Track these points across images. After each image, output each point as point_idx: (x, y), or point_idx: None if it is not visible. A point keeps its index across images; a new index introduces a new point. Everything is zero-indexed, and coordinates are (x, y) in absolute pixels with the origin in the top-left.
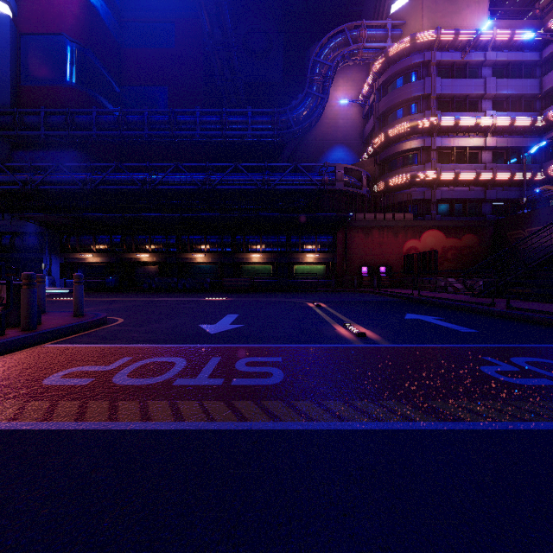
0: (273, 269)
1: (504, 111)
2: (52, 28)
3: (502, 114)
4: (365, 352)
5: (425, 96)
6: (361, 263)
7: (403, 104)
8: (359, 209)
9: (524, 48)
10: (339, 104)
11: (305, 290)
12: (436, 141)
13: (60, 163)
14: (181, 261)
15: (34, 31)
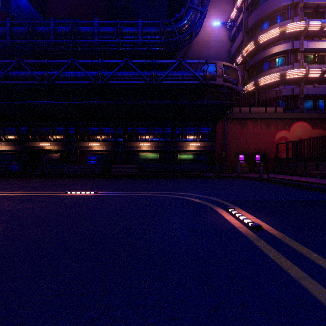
0: (160, 156)
1: None
2: None
3: None
4: None
5: (293, 5)
6: (237, 151)
7: (272, 15)
8: None
9: None
10: (211, 29)
11: (190, 176)
12: (304, 43)
13: None
14: (79, 149)
15: None
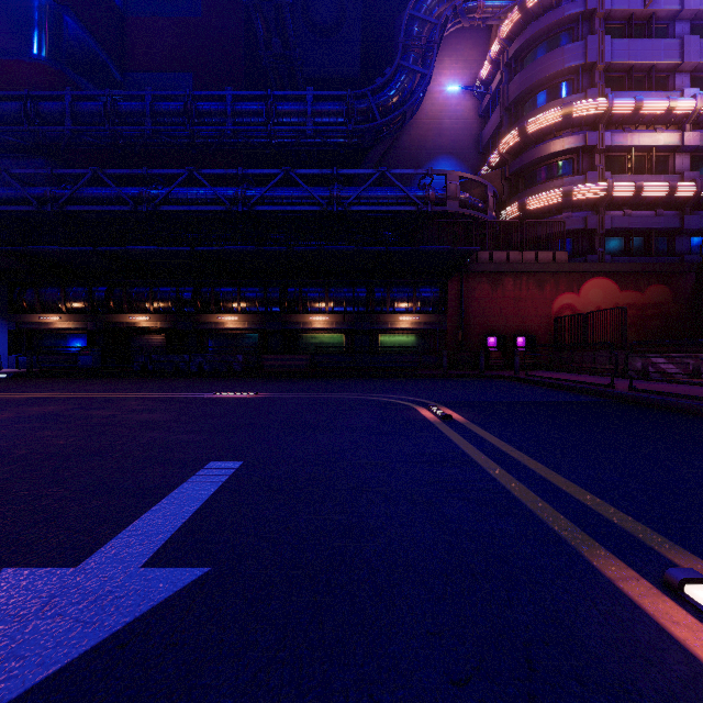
0: (346, 339)
1: None
2: None
3: None
4: None
5: (586, 66)
6: (486, 330)
7: (550, 81)
8: (481, 245)
9: None
10: (444, 96)
11: (399, 375)
12: (605, 137)
13: (2, 169)
14: (201, 327)
15: None
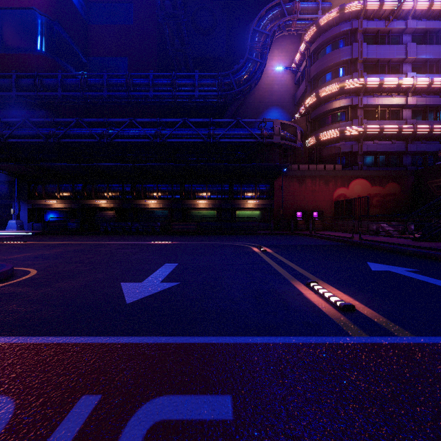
0: (217, 214)
1: (422, 74)
2: (24, 2)
3: (421, 76)
4: (395, 371)
5: (353, 60)
6: (296, 208)
7: (333, 67)
8: (293, 160)
9: (440, 18)
10: (274, 72)
11: (246, 233)
12: (363, 100)
13: (26, 119)
14: (136, 207)
15: (8, 5)
